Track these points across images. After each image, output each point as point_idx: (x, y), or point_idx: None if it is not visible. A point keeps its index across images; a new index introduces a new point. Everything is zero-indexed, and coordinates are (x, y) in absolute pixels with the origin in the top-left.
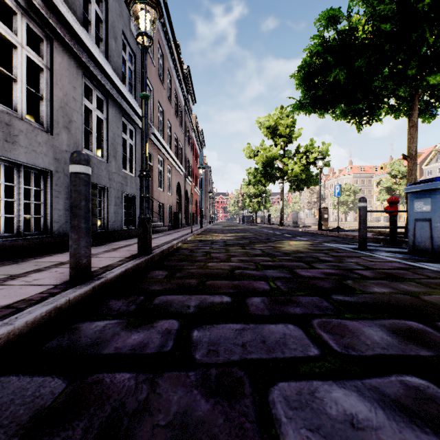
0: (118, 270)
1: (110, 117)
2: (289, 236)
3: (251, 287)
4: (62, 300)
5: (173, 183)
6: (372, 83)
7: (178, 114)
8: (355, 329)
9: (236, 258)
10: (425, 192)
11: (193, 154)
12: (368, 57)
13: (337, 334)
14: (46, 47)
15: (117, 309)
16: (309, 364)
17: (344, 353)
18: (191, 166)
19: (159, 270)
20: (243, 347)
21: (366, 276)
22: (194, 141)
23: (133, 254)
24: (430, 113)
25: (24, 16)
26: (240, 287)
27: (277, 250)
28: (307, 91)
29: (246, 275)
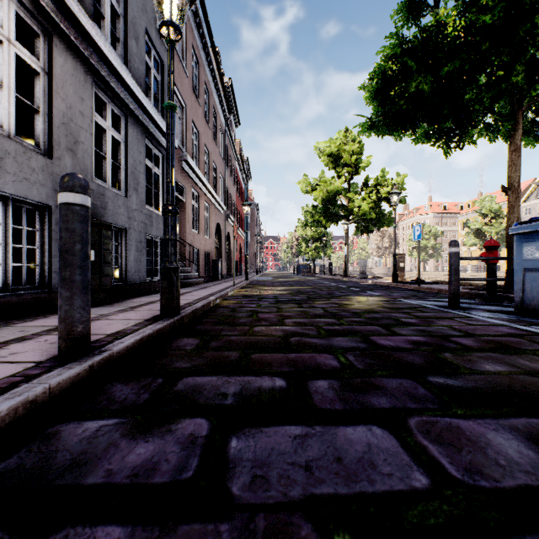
0: (130, 339)
1: (129, 138)
2: (356, 289)
3: (313, 364)
4: (37, 389)
5: (211, 224)
6: (465, 95)
7: (217, 138)
8: (475, 436)
9: (291, 319)
10: (538, 234)
11: (236, 188)
12: (460, 60)
13: (449, 445)
14: (43, 45)
15: (122, 400)
16: (417, 505)
17: (468, 482)
18: (234, 202)
19: (188, 337)
20: (307, 471)
21: (469, 346)
22: (237, 173)
23: (155, 314)
24: (534, 134)
25: (12, 2)
26: (299, 364)
27: (344, 309)
28: (380, 107)
29: (305, 344)
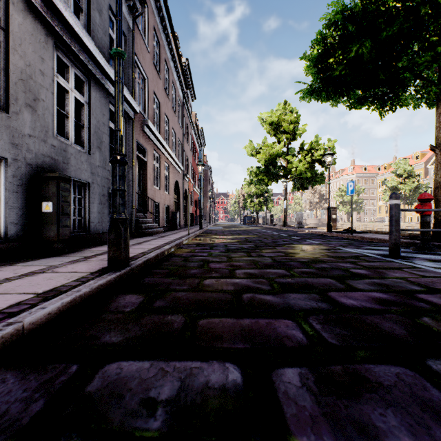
0: (57, 302)
1: (93, 101)
2: (297, 238)
3: (273, 336)
4: None
5: (171, 182)
6: (399, 60)
7: (176, 108)
8: None
9: (242, 270)
10: None
11: (193, 152)
12: (400, 23)
13: None
14: None
15: None
16: None
17: None
18: (190, 164)
19: (132, 294)
20: None
21: None
22: (193, 139)
23: (105, 266)
24: None
25: None
26: (255, 336)
27: (291, 258)
28: (319, 75)
29: (260, 304)
